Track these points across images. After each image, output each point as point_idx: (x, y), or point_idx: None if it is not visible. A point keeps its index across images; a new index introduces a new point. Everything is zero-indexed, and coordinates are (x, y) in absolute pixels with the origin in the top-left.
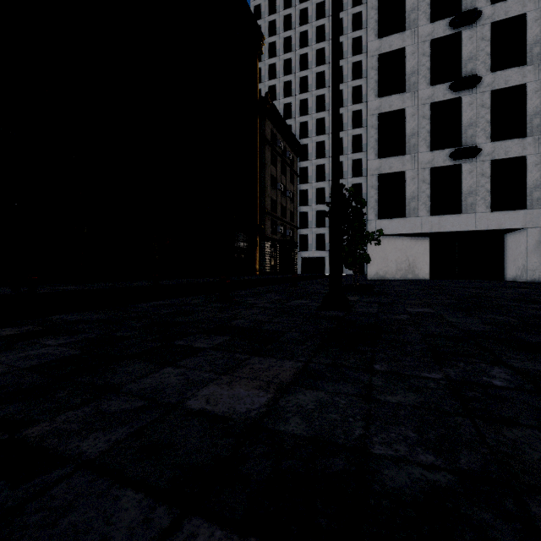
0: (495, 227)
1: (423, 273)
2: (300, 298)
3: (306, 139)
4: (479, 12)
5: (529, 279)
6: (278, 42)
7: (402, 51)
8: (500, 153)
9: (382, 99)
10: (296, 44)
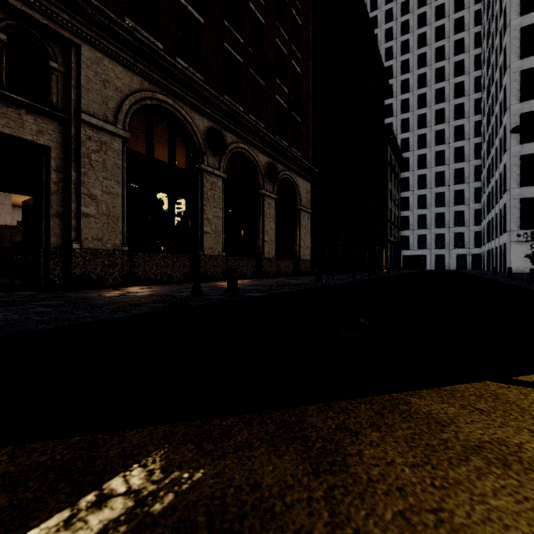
0: None
1: None
2: None
3: (407, 153)
4: None
5: None
6: None
7: None
8: None
9: (523, 145)
10: (397, 71)
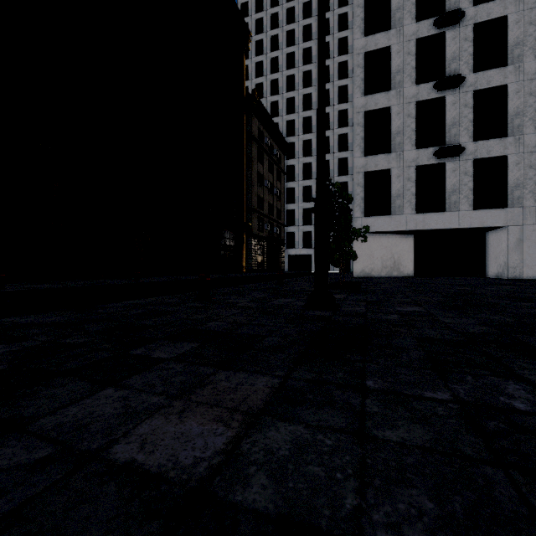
0: (478, 225)
1: (408, 270)
2: (285, 297)
3: (293, 137)
4: (463, 12)
5: (510, 276)
6: (265, 40)
7: (388, 50)
8: (483, 152)
9: (368, 97)
10: (283, 42)
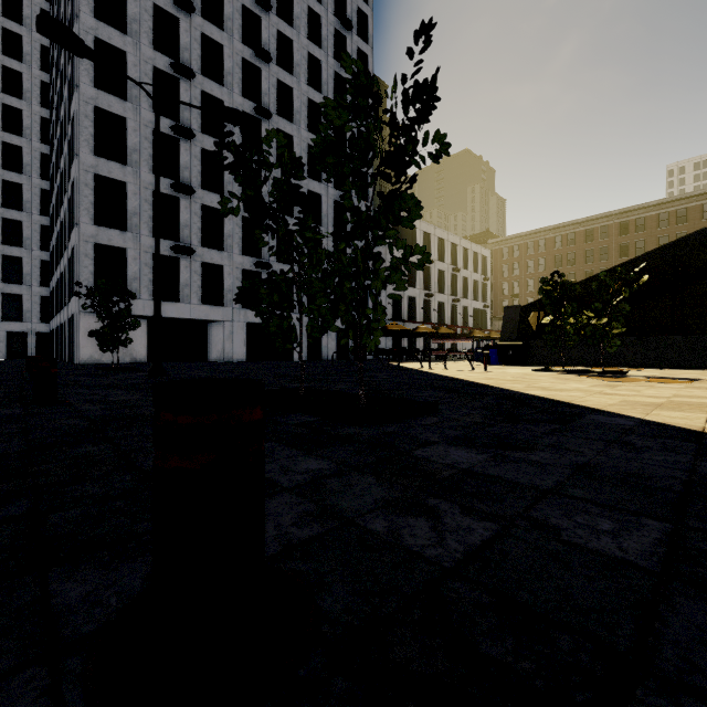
0: (205, 318)
1: (142, 356)
2: (106, 376)
3: None
4: (194, 135)
5: (226, 360)
6: None
7: (123, 120)
8: (208, 258)
9: (100, 159)
10: None
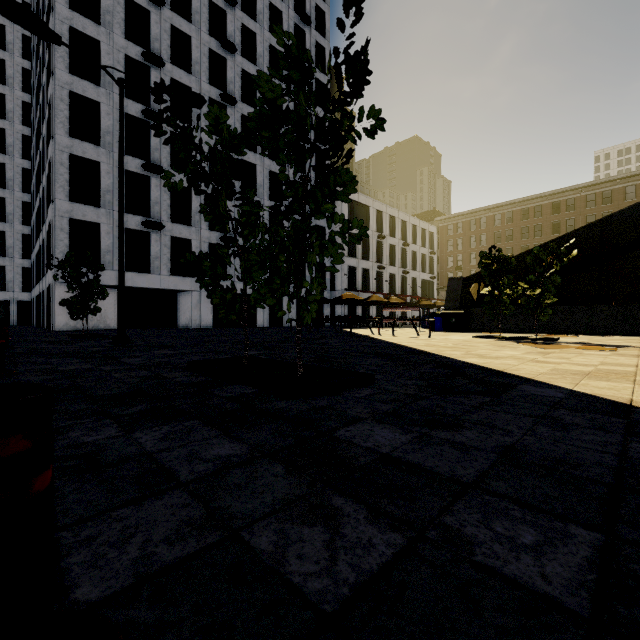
0: (174, 288)
1: (115, 323)
2: (73, 343)
3: None
4: None
5: (194, 326)
6: None
7: (97, 104)
8: (177, 233)
9: (75, 140)
10: None
